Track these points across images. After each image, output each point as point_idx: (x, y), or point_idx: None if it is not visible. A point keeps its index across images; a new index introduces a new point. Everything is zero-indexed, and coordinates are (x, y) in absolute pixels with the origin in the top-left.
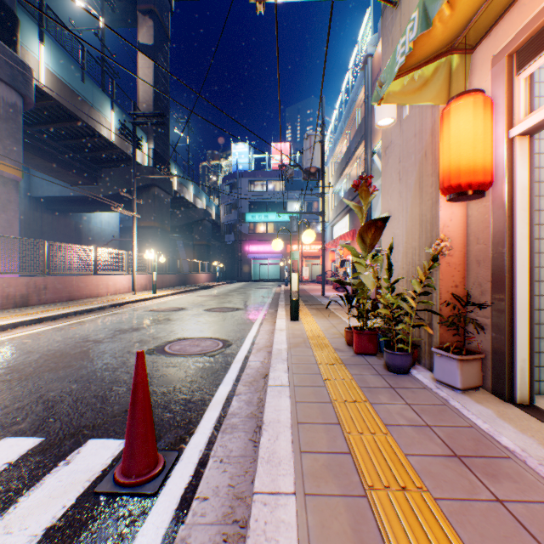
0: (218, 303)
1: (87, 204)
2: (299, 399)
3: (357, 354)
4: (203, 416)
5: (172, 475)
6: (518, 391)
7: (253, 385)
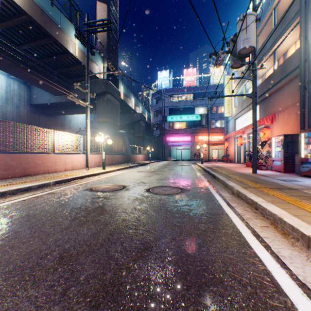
0: (156, 180)
1: (65, 108)
2: None
3: None
4: None
5: None
6: None
7: None
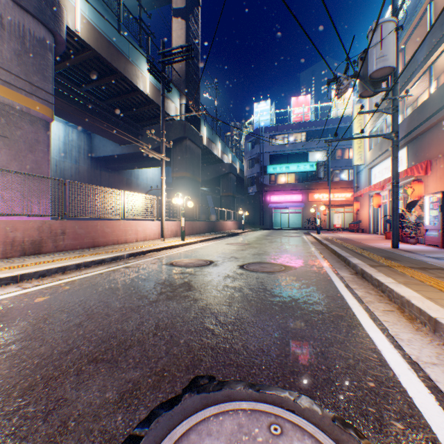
0: (252, 255)
1: (132, 161)
2: None
3: None
4: None
5: None
6: None
7: None
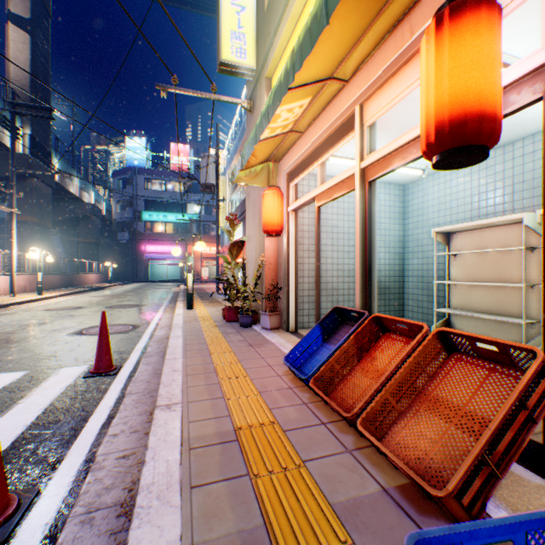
0: (118, 302)
1: None
2: (188, 339)
3: (227, 322)
4: (131, 354)
5: (122, 370)
6: (291, 326)
7: (161, 342)
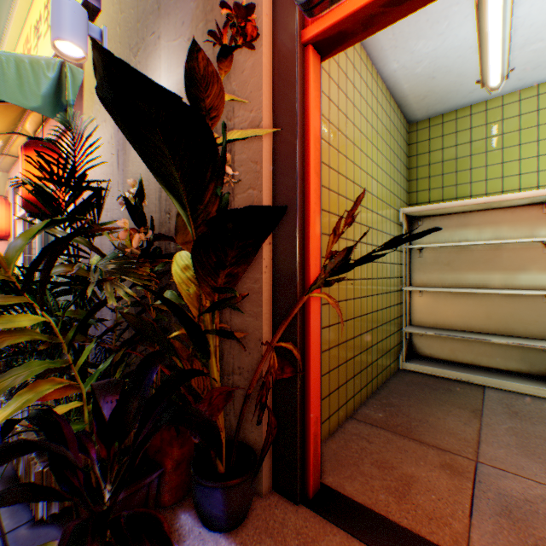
0: None
1: None
2: None
3: None
4: None
5: None
6: None
7: None
